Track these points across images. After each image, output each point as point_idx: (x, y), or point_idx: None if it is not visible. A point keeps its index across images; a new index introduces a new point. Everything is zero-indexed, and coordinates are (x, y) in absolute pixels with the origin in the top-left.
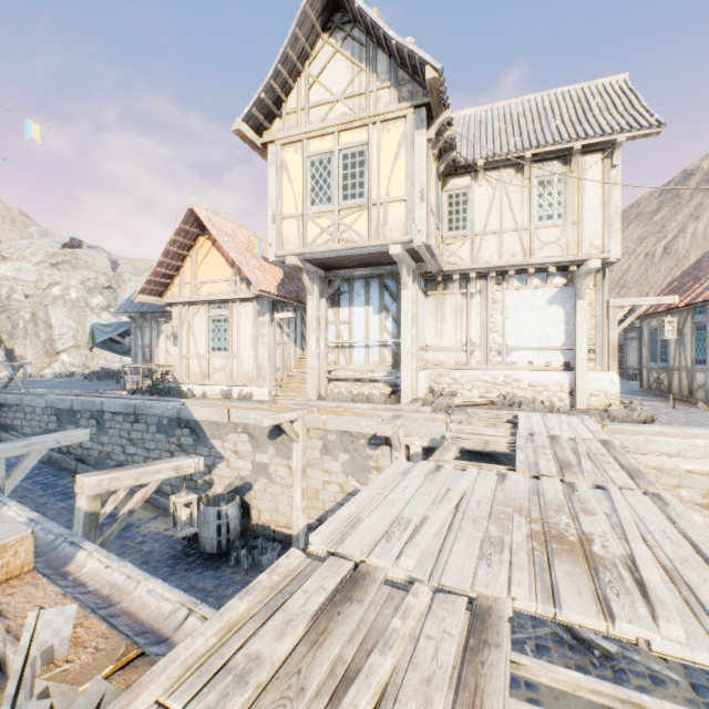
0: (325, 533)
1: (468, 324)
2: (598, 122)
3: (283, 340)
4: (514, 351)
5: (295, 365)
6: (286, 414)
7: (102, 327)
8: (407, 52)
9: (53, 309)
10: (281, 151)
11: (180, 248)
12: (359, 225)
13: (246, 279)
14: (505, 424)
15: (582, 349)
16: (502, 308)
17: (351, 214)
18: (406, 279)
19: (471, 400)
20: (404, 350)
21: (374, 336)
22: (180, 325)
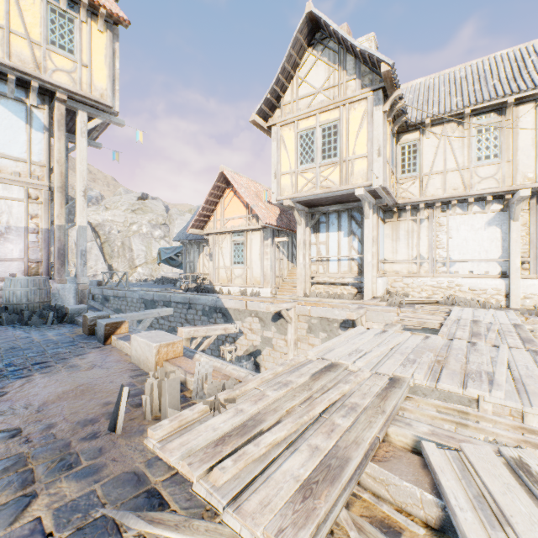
0: (315, 351)
1: (417, 242)
2: (531, 77)
3: (279, 256)
4: (456, 263)
5: (287, 273)
6: (284, 304)
7: (165, 250)
8: (367, 55)
9: (133, 239)
10: (280, 130)
11: (214, 198)
12: (333, 176)
13: (256, 216)
14: (441, 314)
15: (516, 261)
16: (446, 230)
17: (328, 169)
18: (367, 212)
19: (419, 299)
20: (366, 262)
21: (344, 252)
22: (213, 247)
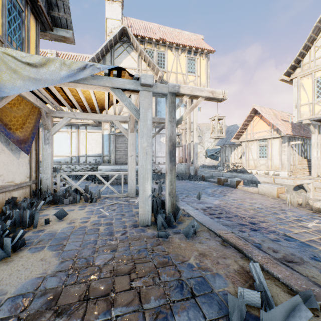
0: None
1: None
2: None
3: (292, 153)
4: None
5: (297, 163)
6: (305, 180)
7: (209, 150)
8: None
9: None
10: (299, 80)
11: (247, 122)
12: None
13: (276, 130)
14: None
15: None
16: None
17: None
18: None
19: None
20: None
21: None
22: (245, 148)
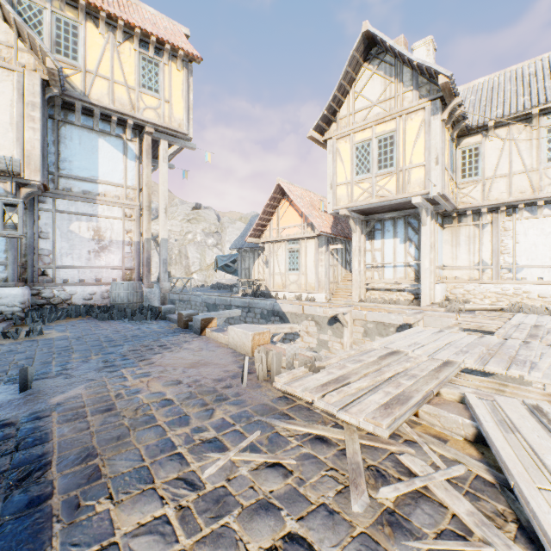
0: (379, 342)
1: (479, 248)
2: None
3: (333, 263)
4: (524, 269)
5: (341, 280)
6: (340, 309)
7: (221, 257)
8: (424, 68)
9: (189, 247)
10: (336, 143)
11: (270, 208)
12: (389, 185)
13: (310, 225)
14: (503, 319)
15: None
16: (512, 234)
17: (384, 178)
18: (424, 219)
19: (481, 306)
20: (424, 268)
21: (400, 259)
22: (269, 255)
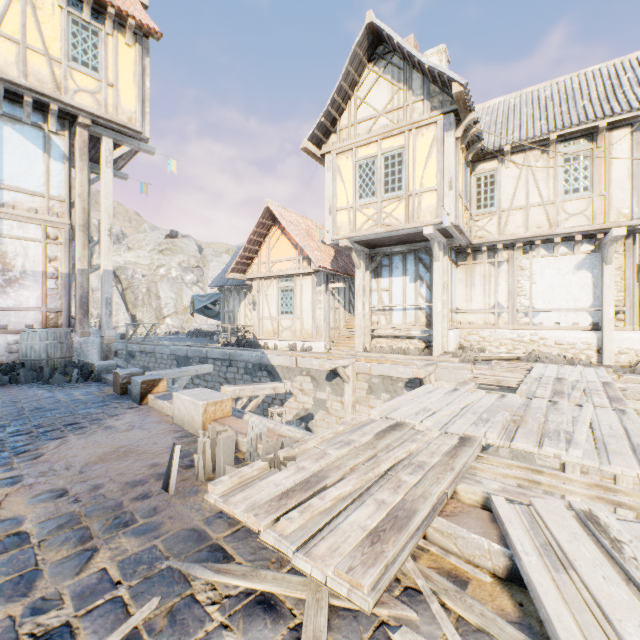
0: (379, 410)
1: (495, 289)
2: (627, 98)
3: (334, 305)
4: (541, 313)
5: (344, 325)
6: (340, 361)
7: (199, 297)
8: (437, 73)
9: (161, 285)
10: (336, 158)
11: (258, 237)
12: (397, 212)
13: (307, 258)
14: (522, 371)
15: (609, 310)
16: (528, 274)
17: (391, 204)
18: (437, 253)
19: (497, 355)
20: (436, 312)
21: (410, 300)
22: (257, 294)
